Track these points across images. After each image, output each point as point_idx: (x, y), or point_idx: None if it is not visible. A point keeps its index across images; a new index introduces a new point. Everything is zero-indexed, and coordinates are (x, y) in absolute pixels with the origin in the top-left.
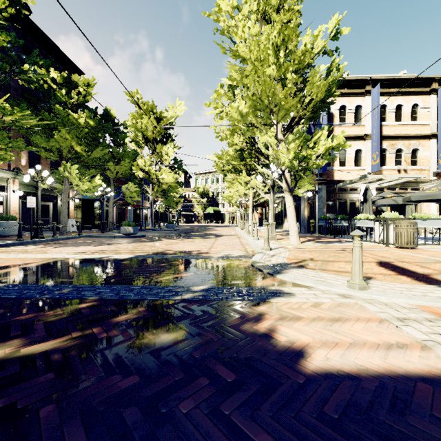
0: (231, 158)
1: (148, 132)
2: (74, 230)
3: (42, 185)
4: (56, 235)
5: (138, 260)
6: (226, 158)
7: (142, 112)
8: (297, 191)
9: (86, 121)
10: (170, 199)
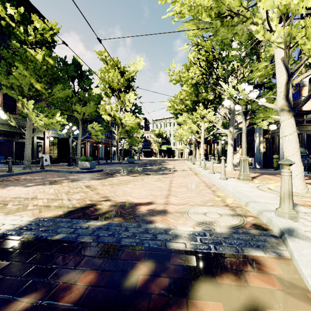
0: (185, 93)
1: (113, 83)
2: (47, 164)
3: (11, 123)
4: (21, 169)
5: (5, 248)
6: (179, 97)
7: (109, 67)
8: (261, 123)
9: (45, 60)
10: (133, 139)
